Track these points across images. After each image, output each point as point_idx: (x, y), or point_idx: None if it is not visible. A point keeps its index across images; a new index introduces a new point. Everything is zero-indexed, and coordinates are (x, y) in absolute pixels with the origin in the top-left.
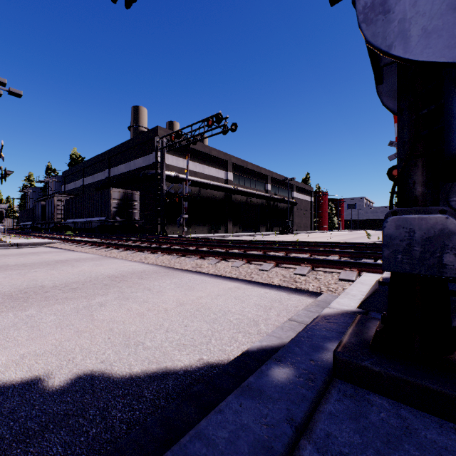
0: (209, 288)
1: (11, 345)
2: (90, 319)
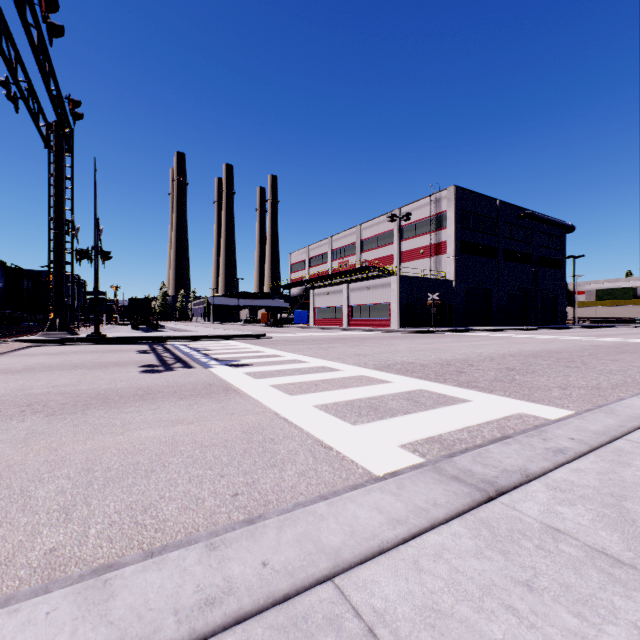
0: (46, 349)
1: (130, 346)
2: (109, 347)
